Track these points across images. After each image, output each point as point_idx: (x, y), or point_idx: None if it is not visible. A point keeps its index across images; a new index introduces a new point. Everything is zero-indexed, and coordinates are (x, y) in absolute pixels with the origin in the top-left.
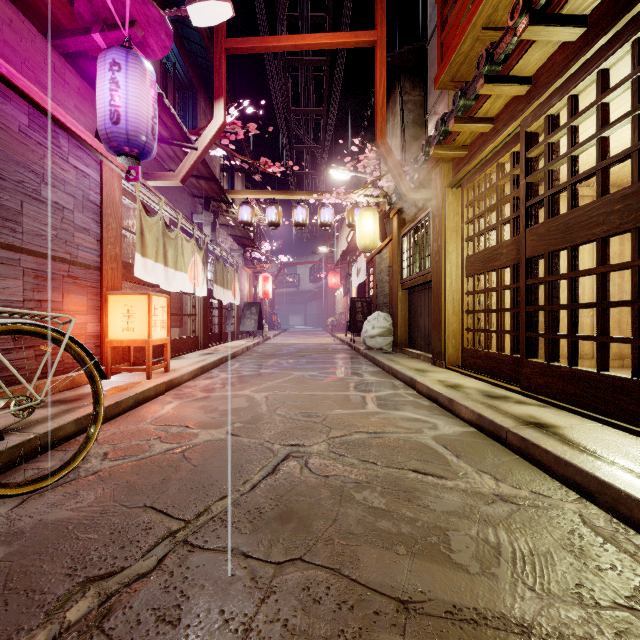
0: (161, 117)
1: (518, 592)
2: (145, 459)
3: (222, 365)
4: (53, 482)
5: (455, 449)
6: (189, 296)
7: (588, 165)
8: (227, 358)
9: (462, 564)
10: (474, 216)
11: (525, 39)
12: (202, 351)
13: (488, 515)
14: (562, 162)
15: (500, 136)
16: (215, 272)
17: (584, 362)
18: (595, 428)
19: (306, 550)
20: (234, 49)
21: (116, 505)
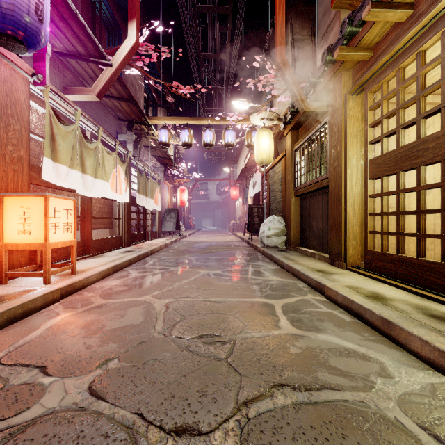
0: (72, 27)
1: None
2: None
3: (138, 262)
4: None
5: None
6: (114, 202)
7: None
8: (144, 255)
9: None
10: (382, 116)
11: None
12: (125, 249)
13: None
14: None
15: (431, 12)
16: (138, 183)
17: None
18: None
19: None
20: None
21: None
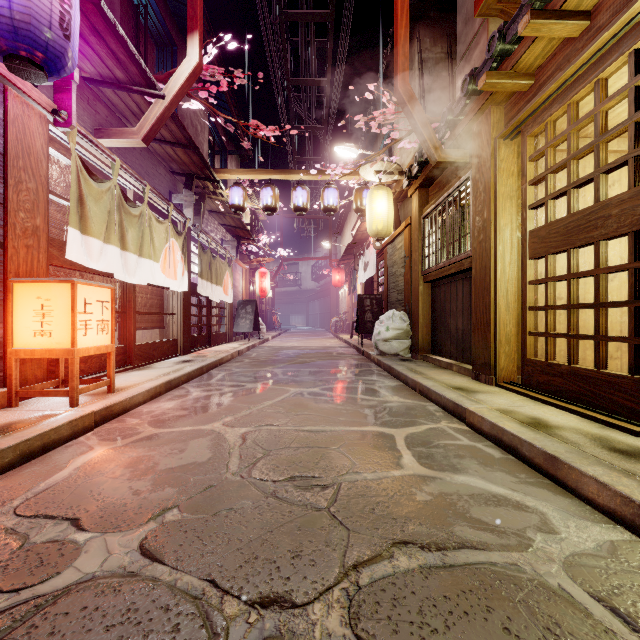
0: (108, 44)
1: None
2: None
3: (201, 376)
4: None
5: None
6: (166, 291)
7: None
8: (209, 366)
9: None
10: (547, 170)
11: None
12: (181, 357)
13: None
14: None
15: (614, 25)
16: (200, 264)
17: None
18: None
19: None
20: None
21: None
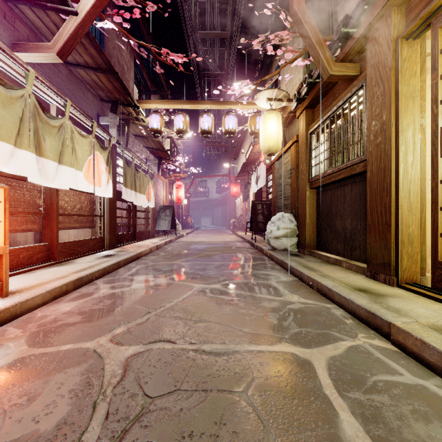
0: None
1: None
2: None
3: (117, 270)
4: None
5: None
6: (94, 197)
7: None
8: (127, 260)
9: None
10: None
11: None
12: (106, 252)
13: None
14: None
15: None
16: (125, 175)
17: None
18: None
19: None
20: None
21: None
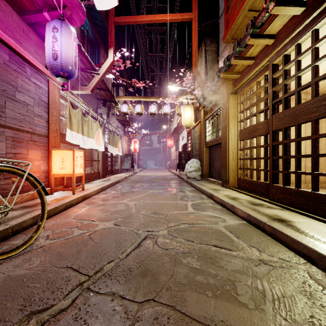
0: (80, 57)
1: (277, 321)
2: (69, 239)
3: (112, 186)
4: (18, 252)
5: (236, 233)
6: (95, 151)
7: (303, 82)
8: (115, 183)
9: (244, 303)
10: (244, 109)
11: (272, 14)
12: (102, 179)
13: (257, 272)
14: (292, 79)
15: (258, 66)
16: (109, 138)
17: (301, 185)
18: (312, 222)
19: (156, 294)
20: (118, 22)
21: (51, 266)
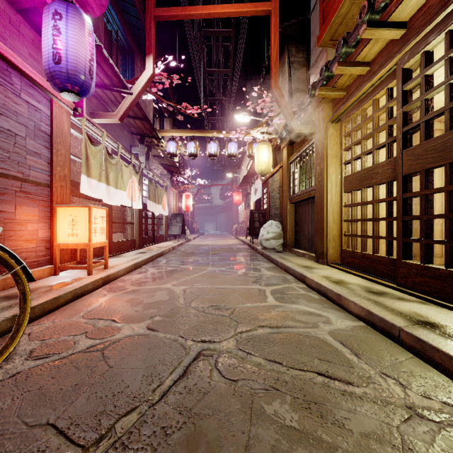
0: (102, 67)
1: None
2: (66, 358)
3: (152, 261)
4: None
5: (352, 346)
6: (128, 209)
7: (443, 103)
8: (157, 256)
9: None
10: (352, 144)
11: None
12: (138, 250)
13: (410, 439)
14: (439, 90)
15: (377, 75)
16: (149, 191)
17: (436, 260)
18: None
19: None
20: (161, 16)
21: (17, 422)
